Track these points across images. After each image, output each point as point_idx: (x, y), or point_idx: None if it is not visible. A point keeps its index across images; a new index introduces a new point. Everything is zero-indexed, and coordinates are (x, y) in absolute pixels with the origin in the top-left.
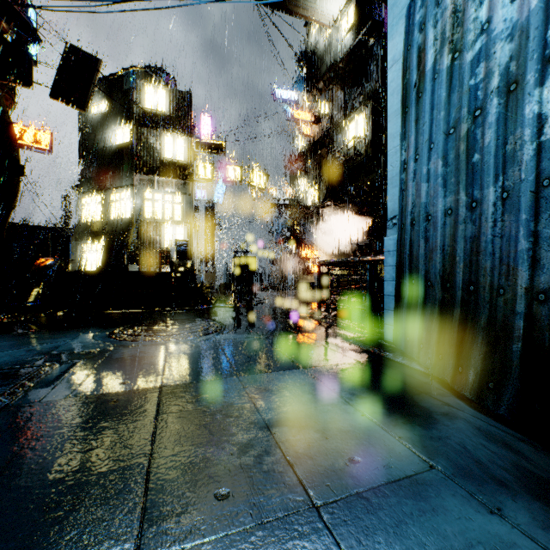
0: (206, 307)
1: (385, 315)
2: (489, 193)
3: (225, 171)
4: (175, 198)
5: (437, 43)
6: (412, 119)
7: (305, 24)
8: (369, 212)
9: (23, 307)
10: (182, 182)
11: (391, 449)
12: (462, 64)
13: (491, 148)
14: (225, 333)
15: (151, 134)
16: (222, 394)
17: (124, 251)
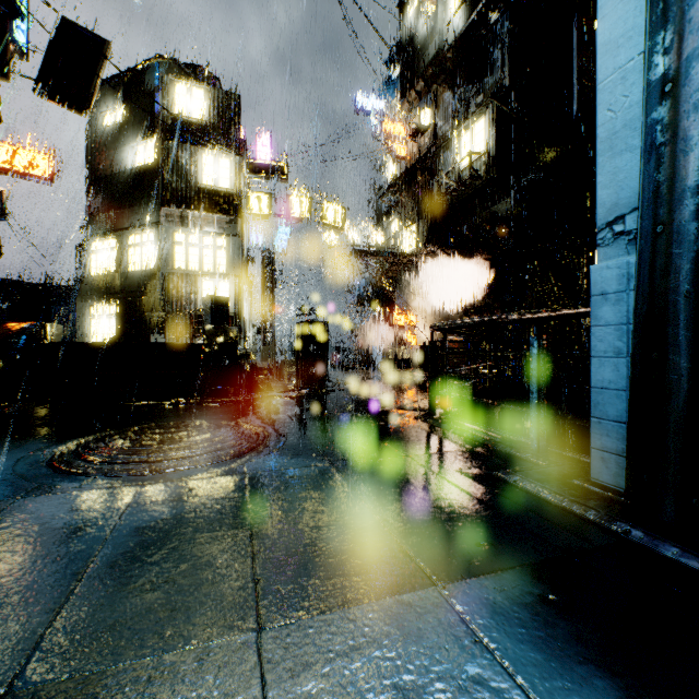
0: (251, 397)
1: (593, 430)
2: None
3: (287, 204)
4: (218, 241)
5: None
6: None
7: (398, 4)
8: (490, 260)
9: None
10: (227, 219)
11: None
12: None
13: None
14: (266, 455)
15: (183, 151)
16: None
17: (146, 315)
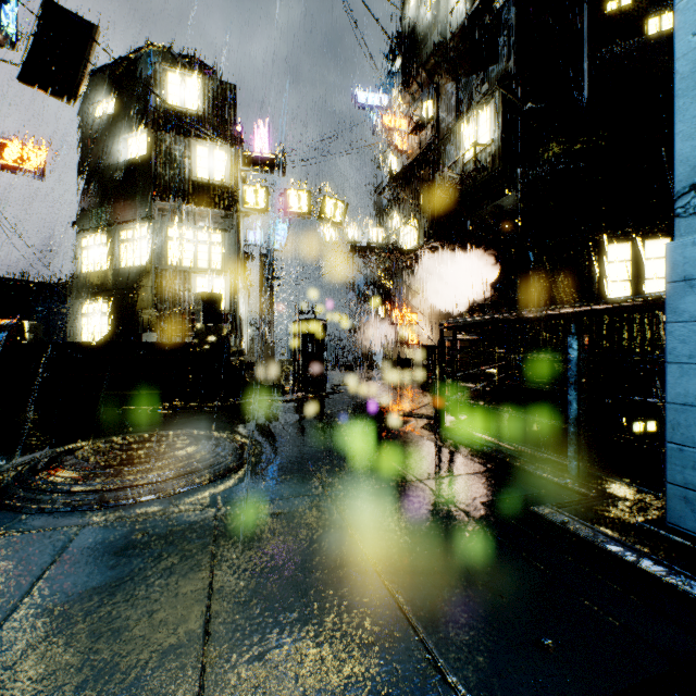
0: (242, 401)
1: (671, 459)
2: None
3: (285, 198)
4: (213, 236)
5: None
6: None
7: None
8: (495, 256)
9: None
10: (223, 214)
11: None
12: None
13: None
14: (249, 479)
15: (177, 142)
16: None
17: (138, 313)
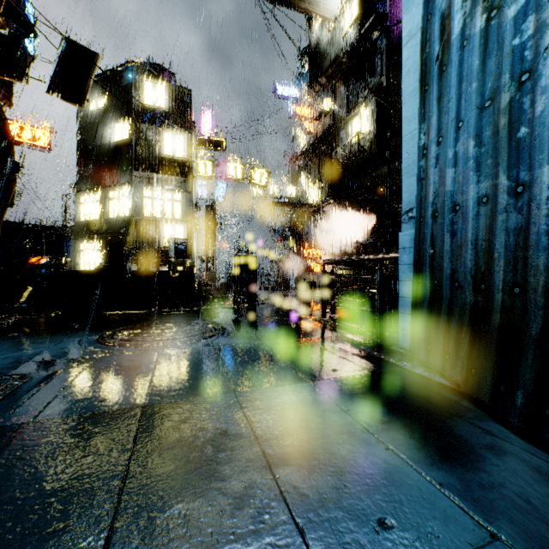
0: (205, 308)
1: (399, 319)
2: (542, 174)
3: (226, 168)
4: (175, 196)
5: (467, 4)
6: (434, 97)
7: (307, 19)
8: (373, 210)
9: (13, 308)
10: (182, 180)
11: (432, 503)
12: (502, 22)
13: (546, 117)
14: (223, 338)
15: (150, 130)
16: (214, 417)
17: (122, 250)
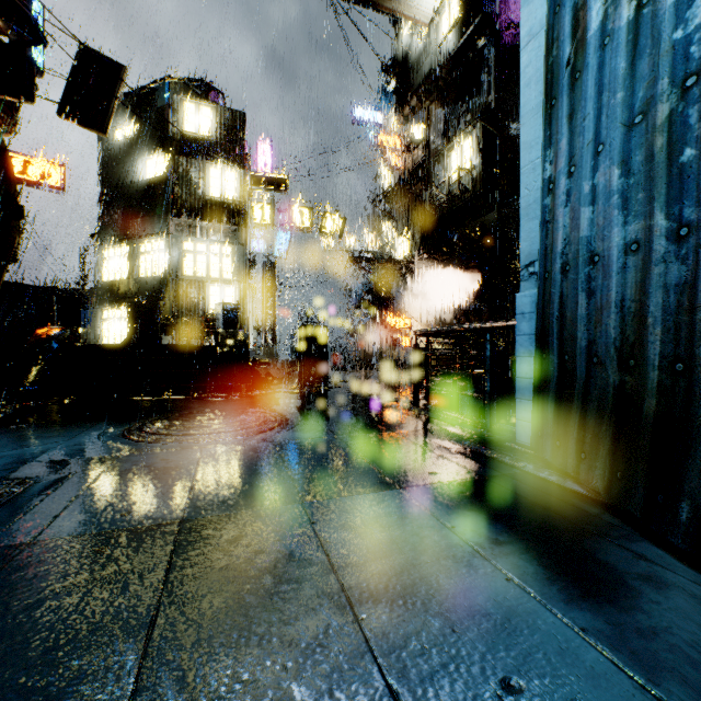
0: (262, 392)
1: (517, 407)
2: None
3: (289, 214)
4: (224, 249)
5: None
6: (564, 113)
7: (393, 23)
8: (479, 267)
9: (14, 392)
10: (233, 228)
11: (574, 657)
12: (658, 9)
13: None
14: (286, 431)
15: (192, 165)
16: (275, 536)
17: (156, 318)
